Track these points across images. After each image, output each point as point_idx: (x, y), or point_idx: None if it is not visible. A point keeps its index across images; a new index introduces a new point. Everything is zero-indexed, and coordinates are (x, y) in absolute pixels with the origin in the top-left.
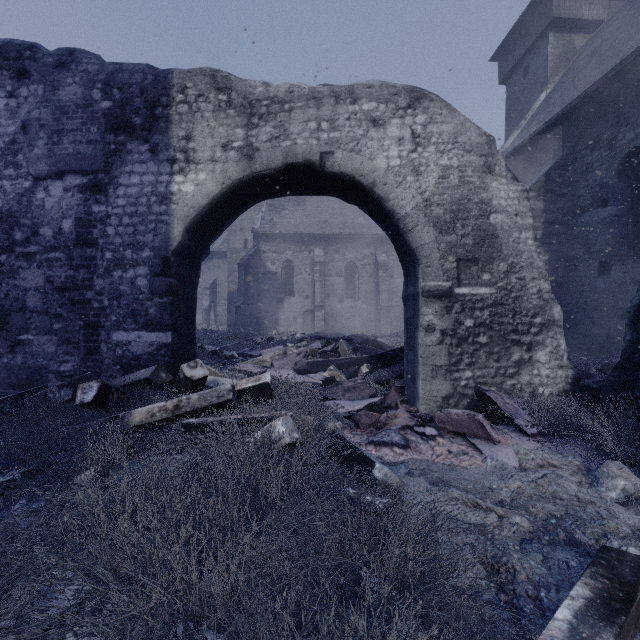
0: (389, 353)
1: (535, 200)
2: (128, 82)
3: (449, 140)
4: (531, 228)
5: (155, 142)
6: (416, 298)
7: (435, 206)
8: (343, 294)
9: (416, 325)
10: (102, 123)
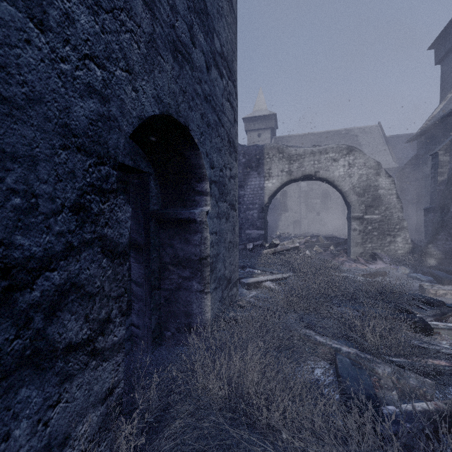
0: (343, 240)
1: (443, 156)
2: (250, 153)
3: (362, 165)
4: (395, 194)
5: (259, 171)
6: (350, 219)
7: (357, 188)
8: (319, 210)
9: (350, 228)
10: (243, 166)
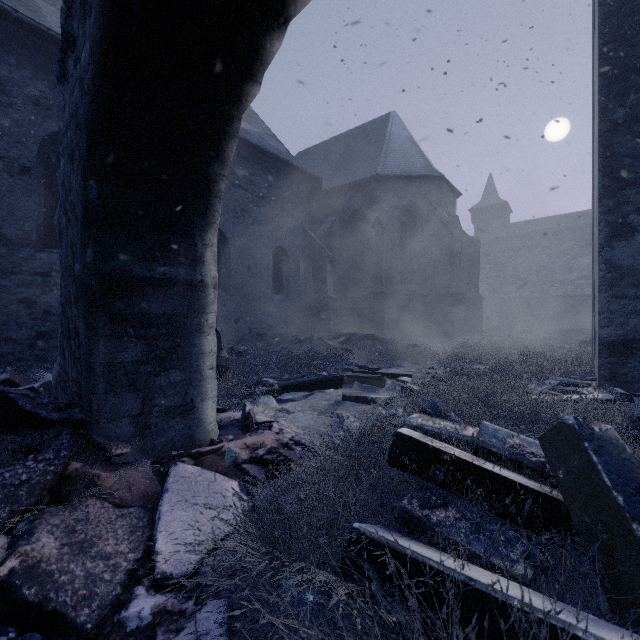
0: None
1: None
2: None
3: None
4: None
5: None
6: (199, 288)
7: None
8: None
9: (198, 327)
10: None
